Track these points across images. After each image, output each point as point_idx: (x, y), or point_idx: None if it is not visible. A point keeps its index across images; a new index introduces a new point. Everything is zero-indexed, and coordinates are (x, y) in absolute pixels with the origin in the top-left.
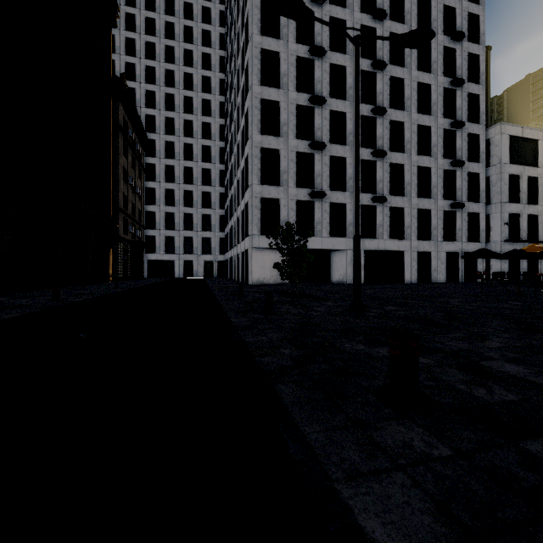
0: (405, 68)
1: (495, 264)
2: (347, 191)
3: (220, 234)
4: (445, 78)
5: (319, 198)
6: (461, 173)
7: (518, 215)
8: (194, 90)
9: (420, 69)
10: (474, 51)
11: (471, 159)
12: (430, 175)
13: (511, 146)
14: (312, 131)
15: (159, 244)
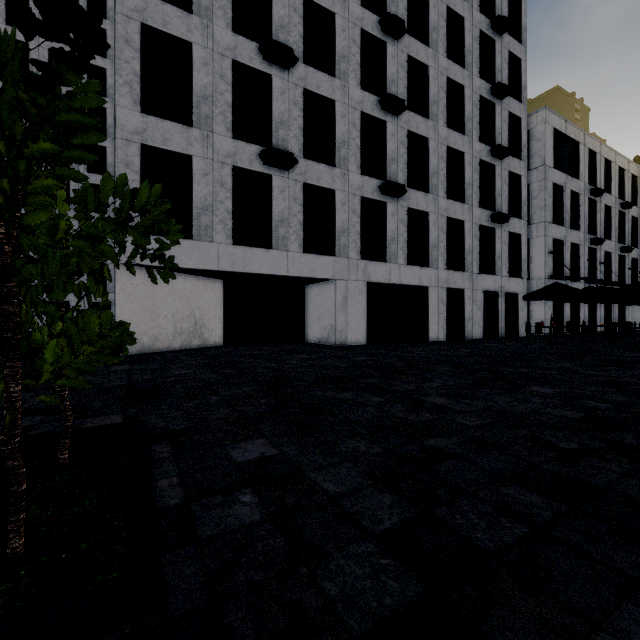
0: None
1: (536, 310)
2: (337, 166)
3: None
4: (482, 16)
5: (282, 166)
6: (500, 170)
7: (561, 242)
8: None
9: None
10: None
11: (510, 154)
12: (463, 165)
13: (553, 145)
14: (268, 31)
15: None
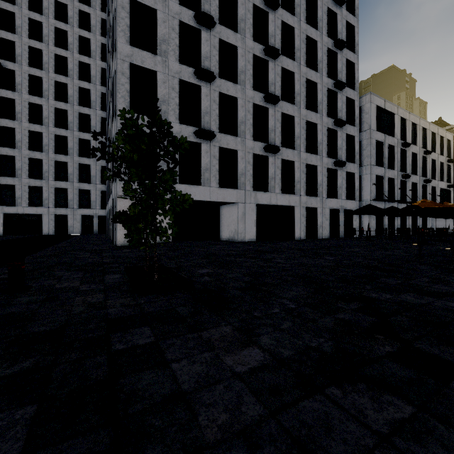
0: (296, 17)
1: (365, 220)
2: (238, 136)
3: (101, 187)
4: (328, 39)
5: (207, 138)
6: (341, 134)
7: (382, 177)
8: (69, 23)
9: (308, 24)
10: (351, 21)
11: (348, 123)
12: (317, 131)
13: (376, 115)
14: (199, 60)
15: (20, 195)
